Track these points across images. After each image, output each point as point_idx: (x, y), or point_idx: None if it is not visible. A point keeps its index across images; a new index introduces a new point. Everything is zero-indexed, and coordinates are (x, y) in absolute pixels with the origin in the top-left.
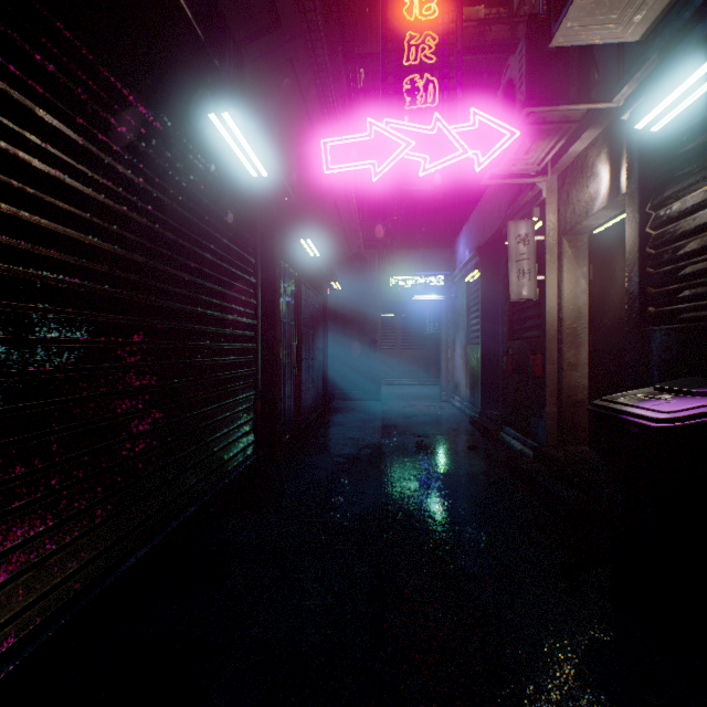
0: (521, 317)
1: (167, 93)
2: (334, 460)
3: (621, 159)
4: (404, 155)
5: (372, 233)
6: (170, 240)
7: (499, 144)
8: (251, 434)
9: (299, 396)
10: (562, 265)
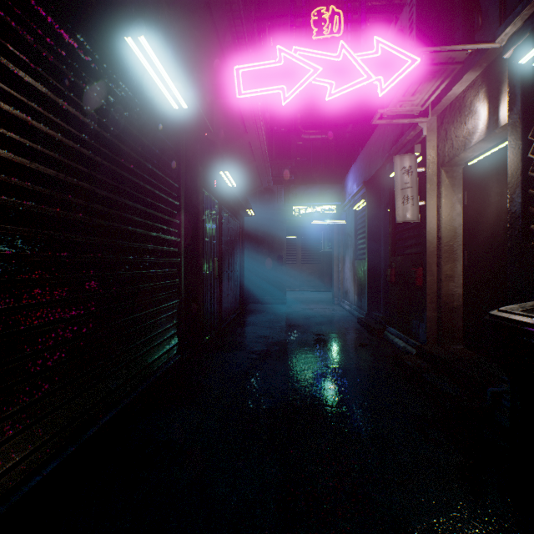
0: (403, 237)
1: (82, 13)
2: (248, 356)
3: (500, 96)
4: (312, 80)
5: (279, 170)
6: (86, 156)
7: (401, 70)
8: (175, 337)
9: (220, 301)
10: (441, 192)
